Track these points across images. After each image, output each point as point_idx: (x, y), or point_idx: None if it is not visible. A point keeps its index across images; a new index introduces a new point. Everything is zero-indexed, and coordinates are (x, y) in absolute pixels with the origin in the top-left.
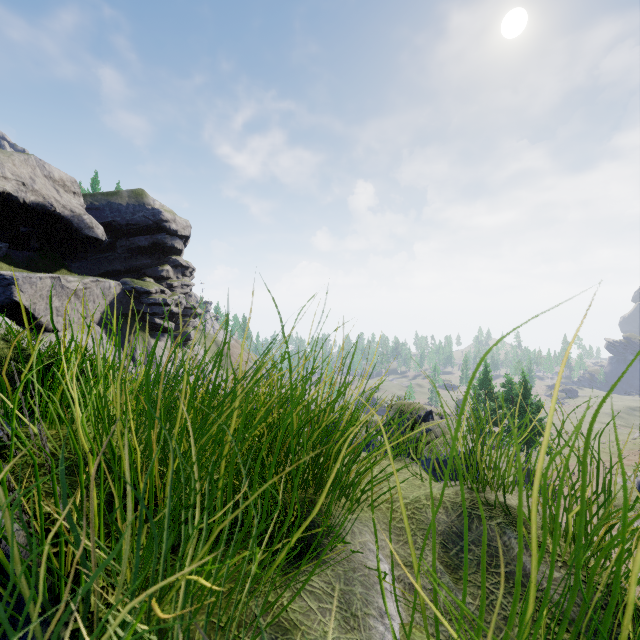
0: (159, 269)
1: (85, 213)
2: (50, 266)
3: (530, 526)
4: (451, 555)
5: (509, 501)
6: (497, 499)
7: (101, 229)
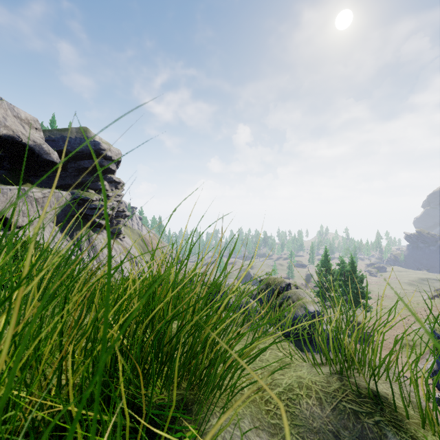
0: (98, 184)
1: (44, 143)
2: (18, 181)
3: (410, 425)
4: None
5: (378, 387)
6: (370, 390)
7: (56, 155)
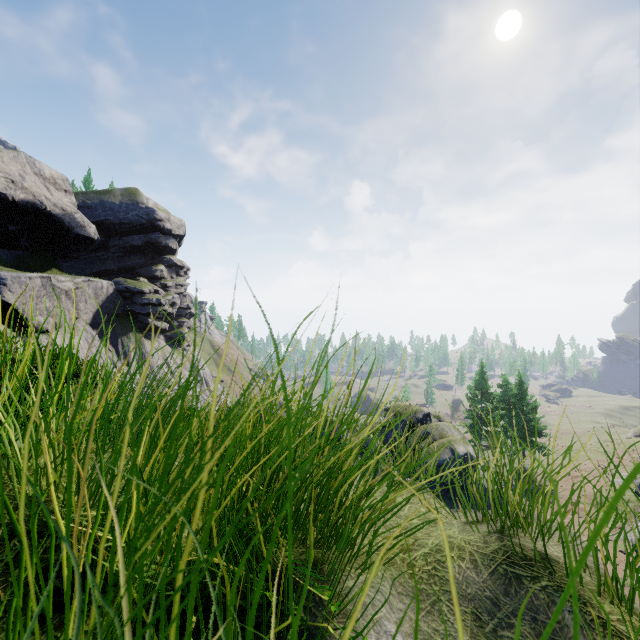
0: (153, 269)
1: (77, 211)
2: (40, 265)
3: (584, 591)
4: (487, 632)
5: (547, 549)
6: (537, 551)
7: (93, 228)
